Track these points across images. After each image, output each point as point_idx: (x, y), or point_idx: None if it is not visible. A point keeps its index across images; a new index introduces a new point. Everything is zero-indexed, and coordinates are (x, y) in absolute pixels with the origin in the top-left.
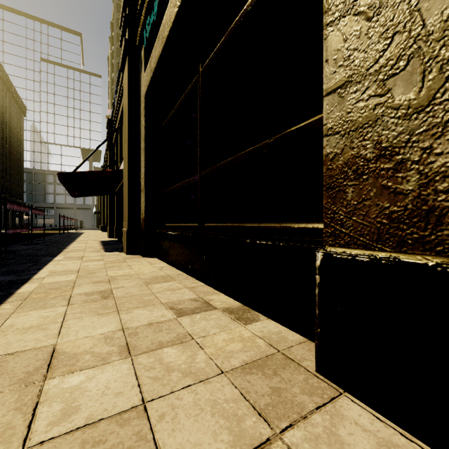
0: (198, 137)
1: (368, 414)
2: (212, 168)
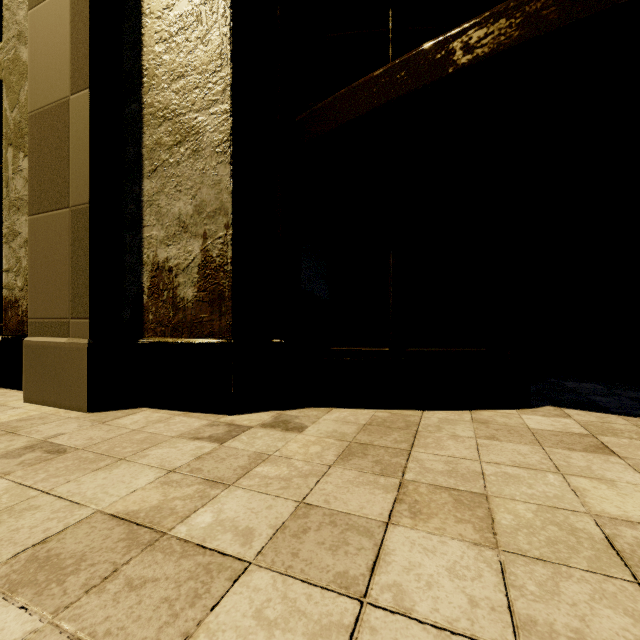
0: None
1: (8, 390)
2: None
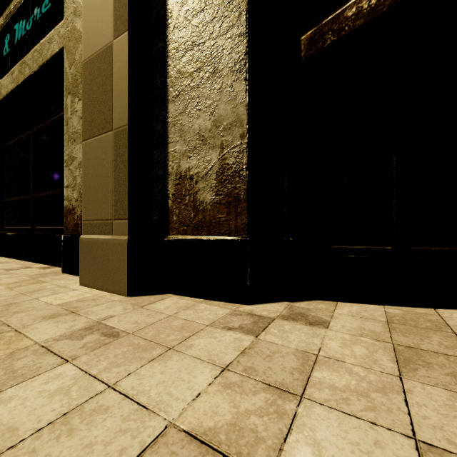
0: (31, 171)
1: (68, 275)
2: (40, 194)
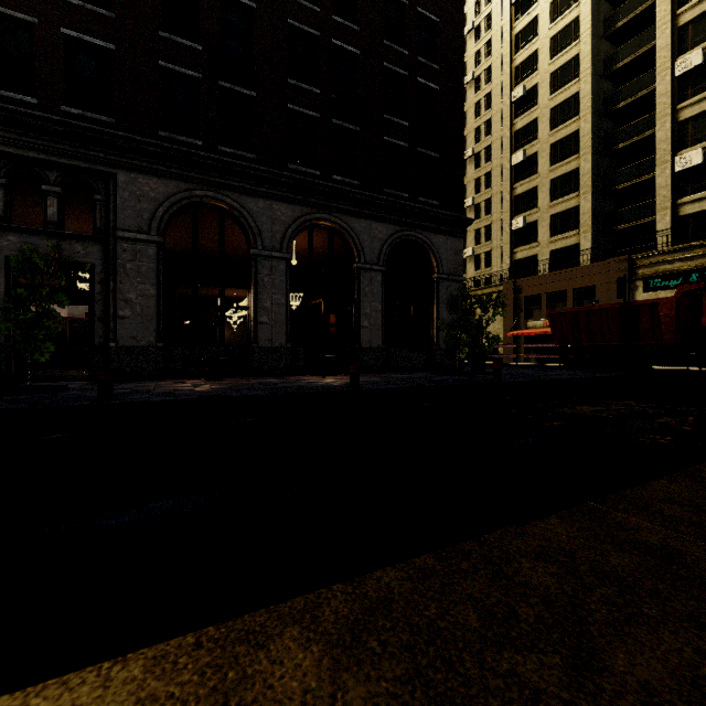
0: None
1: None
2: None
